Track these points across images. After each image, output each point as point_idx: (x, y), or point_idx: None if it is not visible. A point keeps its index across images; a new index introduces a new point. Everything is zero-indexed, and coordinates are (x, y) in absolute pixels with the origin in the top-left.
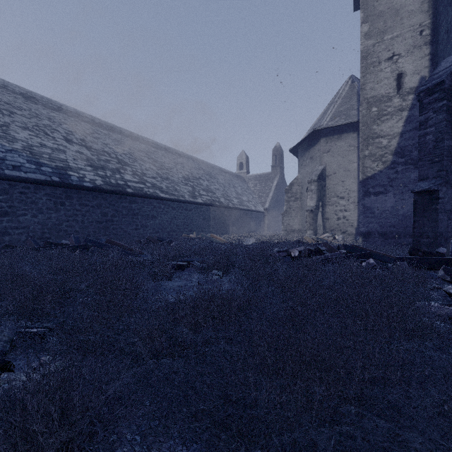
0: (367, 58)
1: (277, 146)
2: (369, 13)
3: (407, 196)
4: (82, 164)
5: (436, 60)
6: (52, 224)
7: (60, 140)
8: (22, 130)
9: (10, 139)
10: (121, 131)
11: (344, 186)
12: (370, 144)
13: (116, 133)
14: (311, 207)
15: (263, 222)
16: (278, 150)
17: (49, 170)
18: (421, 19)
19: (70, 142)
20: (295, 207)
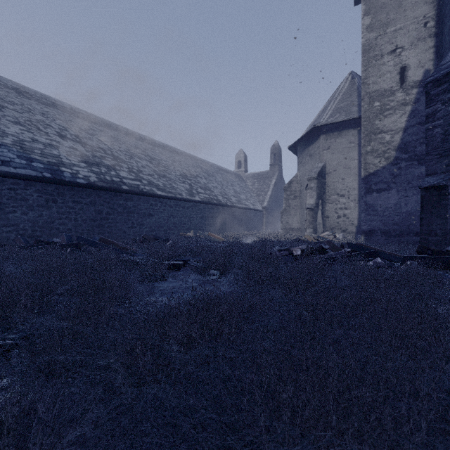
0: (369, 52)
1: (276, 144)
2: (371, 5)
3: (410, 193)
4: (76, 161)
5: (441, 52)
6: (43, 221)
7: (53, 135)
8: (13, 124)
9: (0, 133)
10: (118, 128)
11: (344, 183)
12: (372, 140)
13: (113, 129)
14: (311, 205)
15: (262, 220)
16: (276, 149)
17: (41, 166)
18: (425, 10)
19: (63, 138)
20: (294, 206)
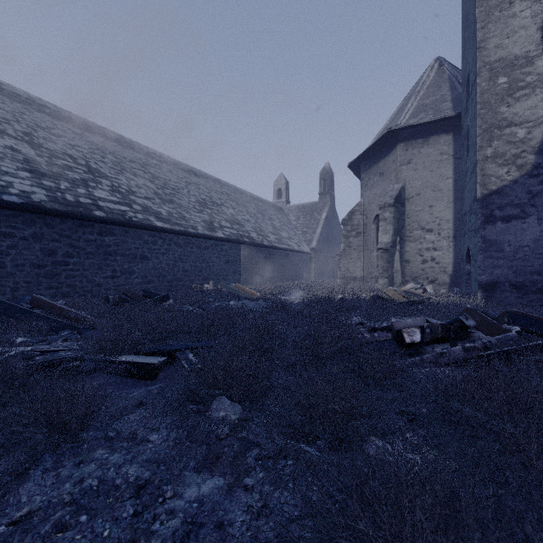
0: None
1: (327, 167)
2: None
3: None
4: (12, 167)
5: None
6: None
7: None
8: None
9: None
10: (105, 133)
11: (432, 213)
12: (495, 137)
13: (97, 134)
14: (385, 244)
15: (309, 266)
16: (328, 173)
17: None
18: None
19: None
20: (357, 246)
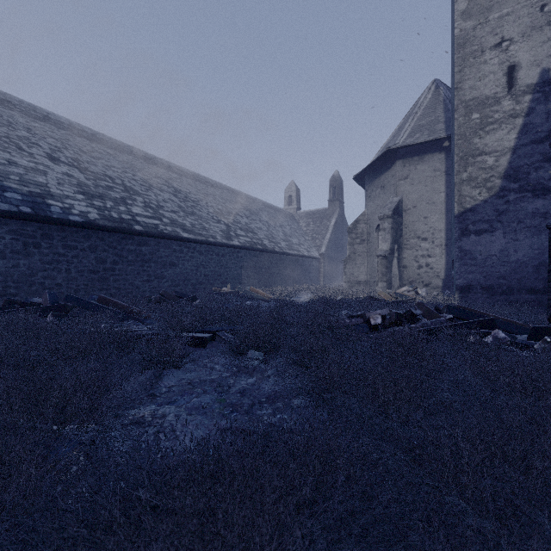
0: (465, 46)
1: (336, 175)
2: None
3: (522, 236)
4: (71, 191)
5: None
6: (20, 274)
7: (40, 157)
8: None
9: None
10: (133, 151)
11: (427, 223)
12: (469, 164)
13: (126, 153)
14: (384, 251)
15: (319, 271)
16: (337, 180)
17: (17, 197)
18: None
19: (55, 161)
20: (361, 252)
